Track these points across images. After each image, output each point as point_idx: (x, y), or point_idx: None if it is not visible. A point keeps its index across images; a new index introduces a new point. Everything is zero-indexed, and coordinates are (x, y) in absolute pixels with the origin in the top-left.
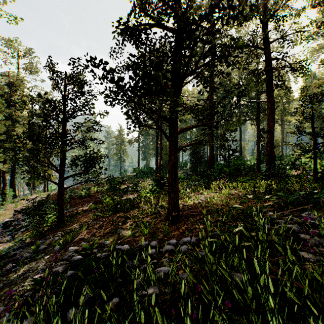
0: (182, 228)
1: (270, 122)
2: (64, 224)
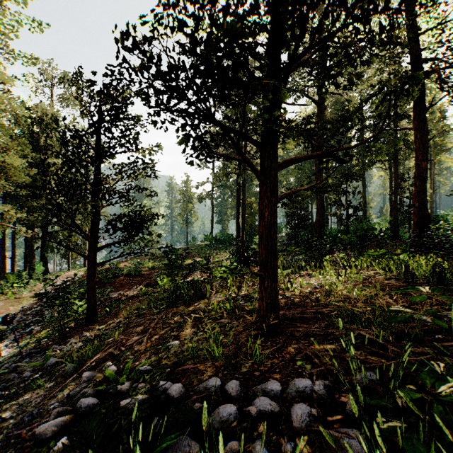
0: (288, 350)
1: (419, 162)
2: (96, 319)
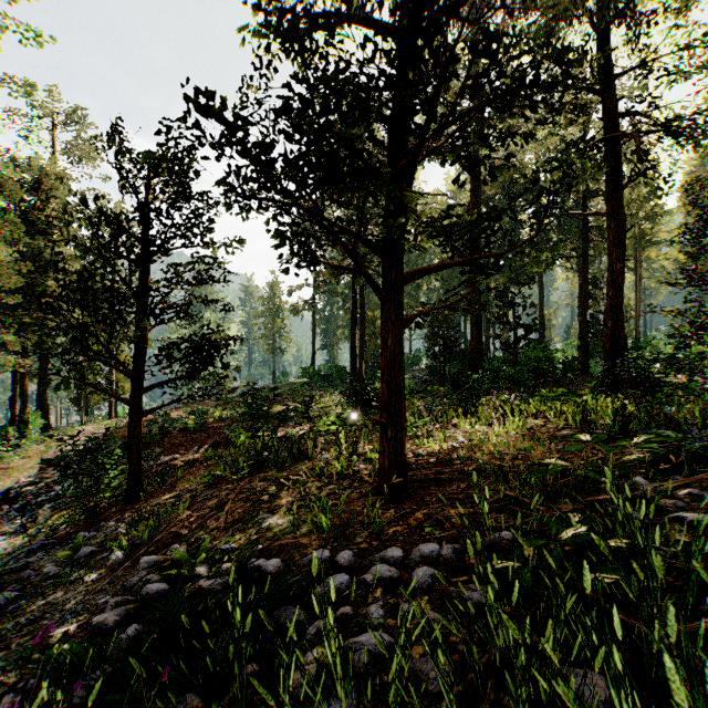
0: (416, 516)
1: (613, 262)
2: (143, 494)
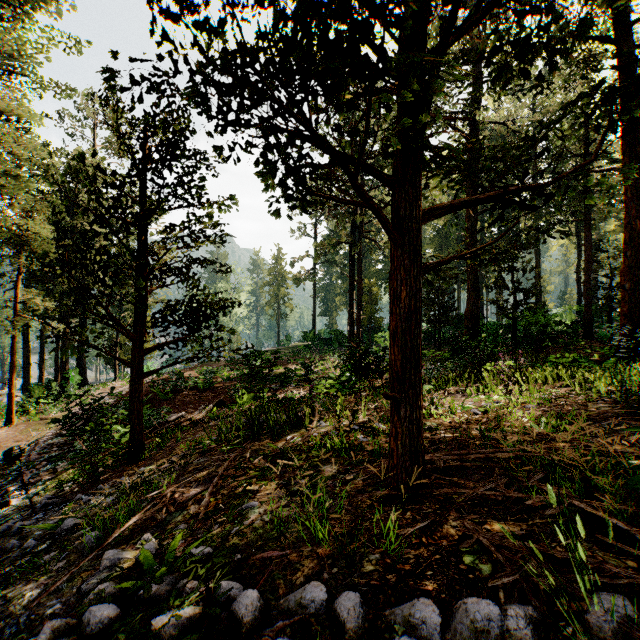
0: (444, 530)
1: (631, 220)
2: (143, 455)
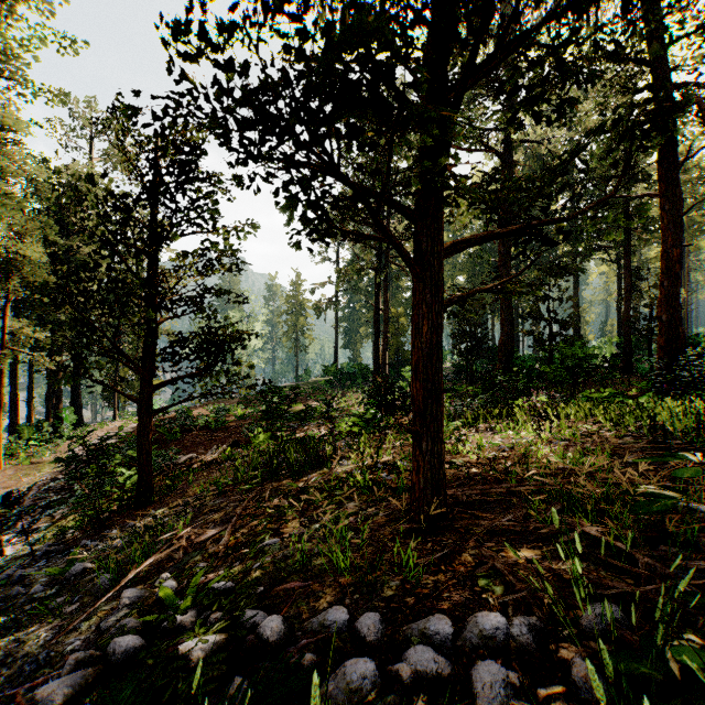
0: (463, 558)
1: (668, 248)
2: (152, 499)
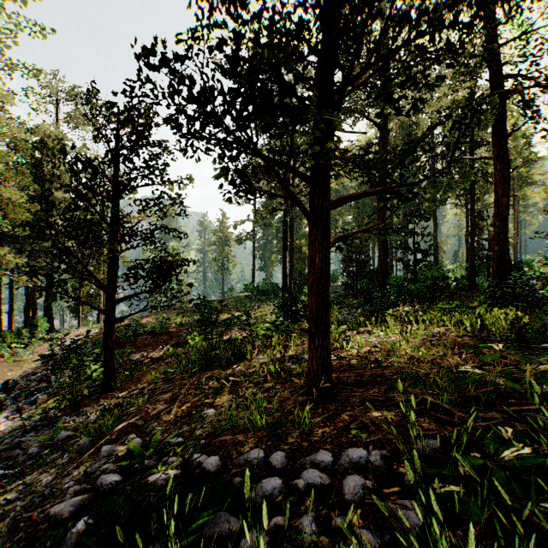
0: (342, 417)
1: (499, 197)
2: (115, 385)
